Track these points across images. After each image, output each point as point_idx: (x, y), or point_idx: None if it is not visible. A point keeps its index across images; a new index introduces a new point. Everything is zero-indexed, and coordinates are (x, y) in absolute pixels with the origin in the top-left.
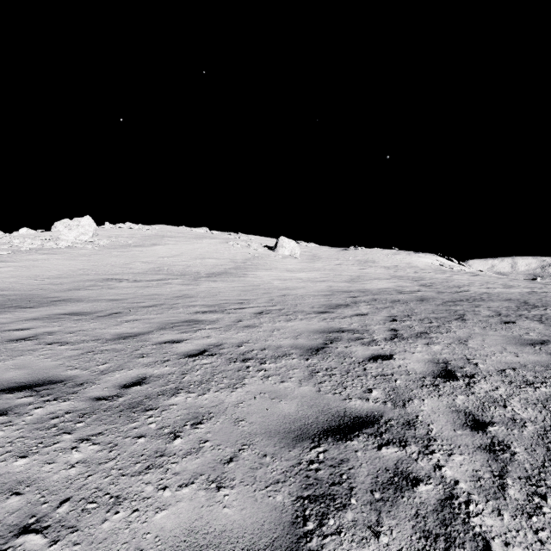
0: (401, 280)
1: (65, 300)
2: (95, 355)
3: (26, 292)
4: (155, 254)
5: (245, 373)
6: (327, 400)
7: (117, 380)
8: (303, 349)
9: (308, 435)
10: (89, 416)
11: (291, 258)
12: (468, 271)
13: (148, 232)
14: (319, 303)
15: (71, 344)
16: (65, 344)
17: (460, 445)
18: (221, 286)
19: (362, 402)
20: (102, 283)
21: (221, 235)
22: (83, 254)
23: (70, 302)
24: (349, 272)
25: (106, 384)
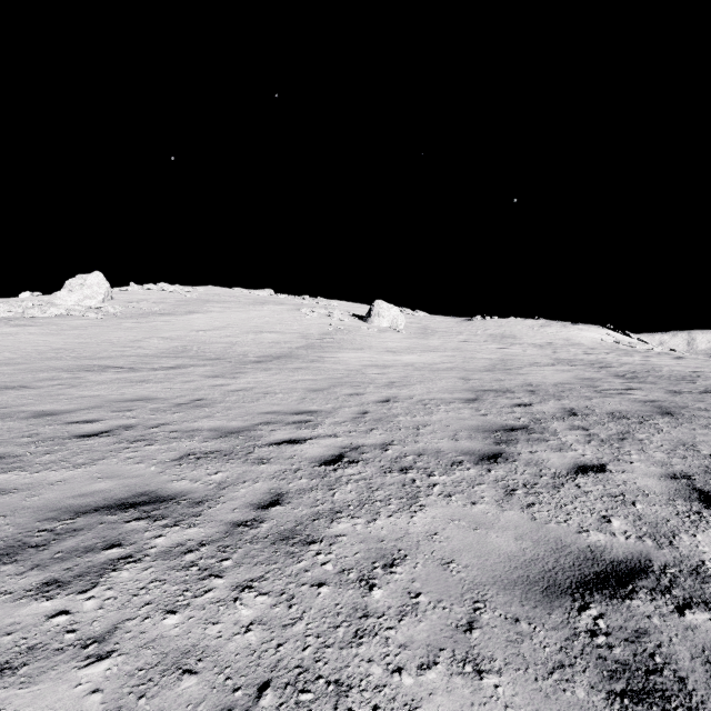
0: (576, 366)
1: None
2: None
3: None
4: (187, 326)
5: None
6: None
7: None
8: None
9: None
10: None
11: (392, 332)
12: (659, 351)
13: (187, 295)
14: (465, 423)
15: None
16: None
17: None
18: (275, 379)
19: None
20: (69, 374)
21: (291, 300)
22: (76, 326)
23: None
24: (484, 353)
25: None
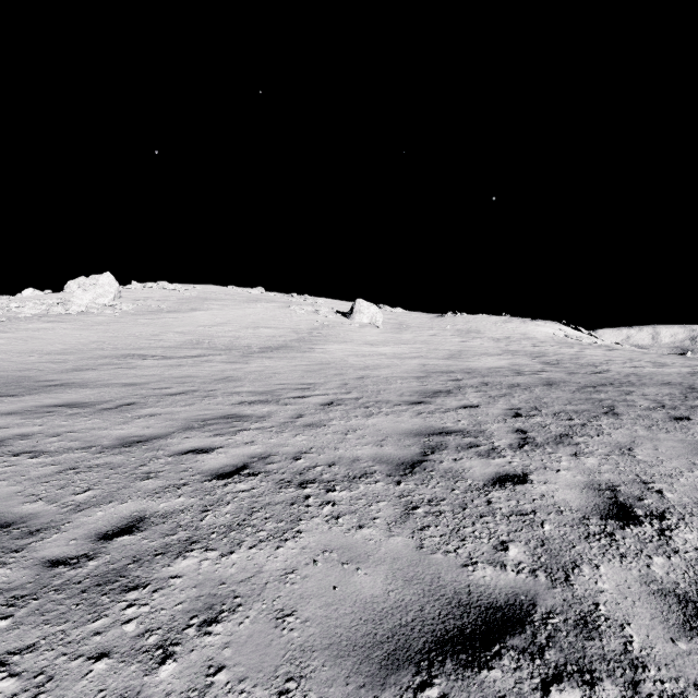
0: (517, 356)
1: (64, 385)
2: (78, 474)
3: (14, 373)
4: (194, 322)
5: (302, 509)
6: (436, 567)
7: (97, 522)
8: (391, 465)
9: (408, 652)
10: (26, 603)
11: (371, 327)
12: (602, 344)
13: (186, 293)
14: (411, 389)
15: (47, 455)
16: (39, 455)
17: (695, 681)
18: (278, 364)
19: (496, 571)
20: (120, 361)
21: (281, 297)
22: (99, 322)
23: (69, 388)
24: (447, 345)
25: (76, 531)
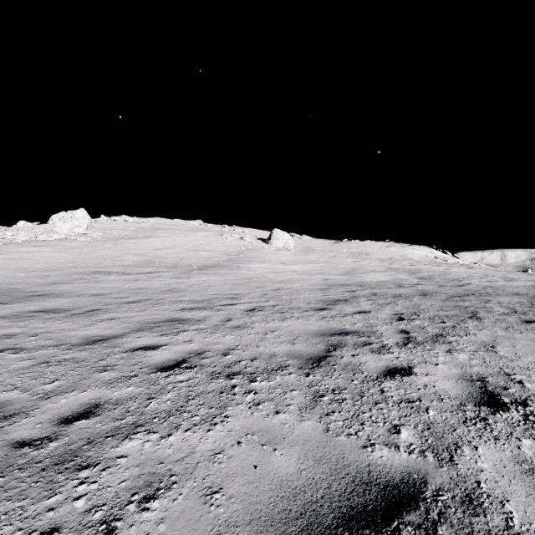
0: (398, 272)
1: (45, 295)
2: (49, 367)
3: (7, 286)
4: (148, 246)
5: (229, 397)
6: (340, 448)
7: (60, 408)
8: (302, 359)
9: (319, 528)
10: None
11: (285, 251)
12: (463, 263)
13: (143, 224)
14: (316, 298)
15: (26, 352)
16: (19, 352)
17: None
18: (213, 279)
19: (391, 452)
20: (90, 276)
21: (215, 227)
22: (75, 246)
23: (49, 297)
24: (343, 264)
25: (42, 416)
